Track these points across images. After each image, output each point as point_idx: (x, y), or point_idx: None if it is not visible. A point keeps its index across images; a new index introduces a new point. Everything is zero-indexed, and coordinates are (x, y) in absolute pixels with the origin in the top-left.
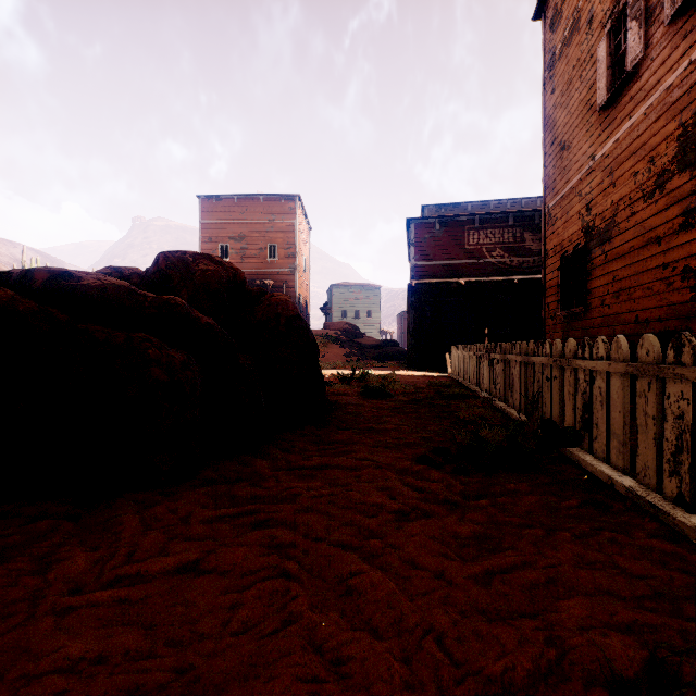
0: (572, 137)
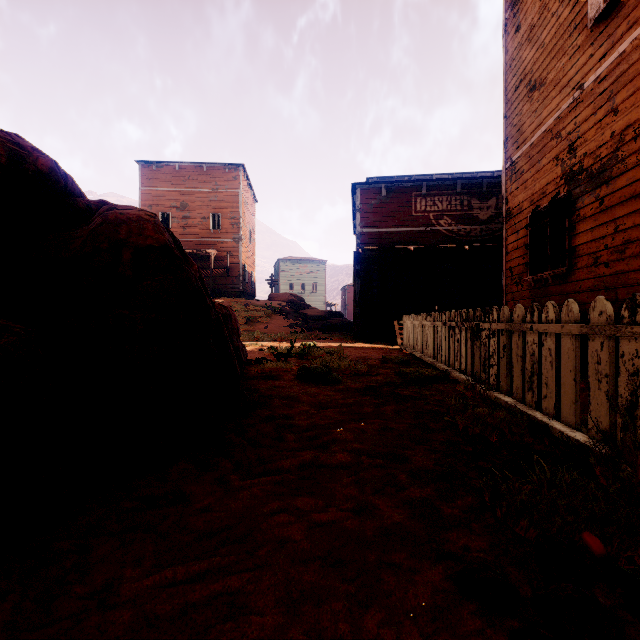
0: (547, 72)
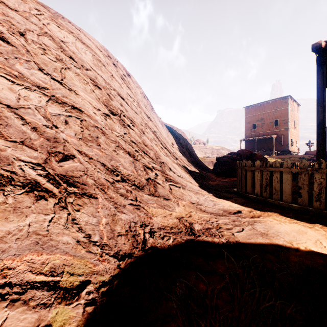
0: None
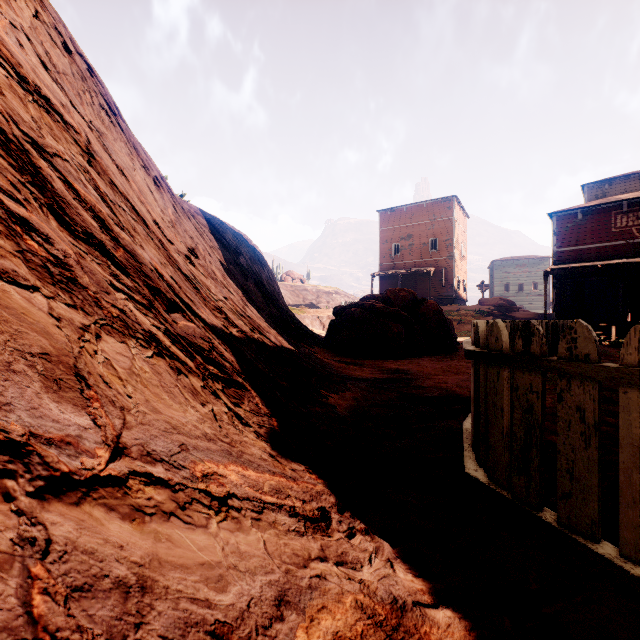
0: None
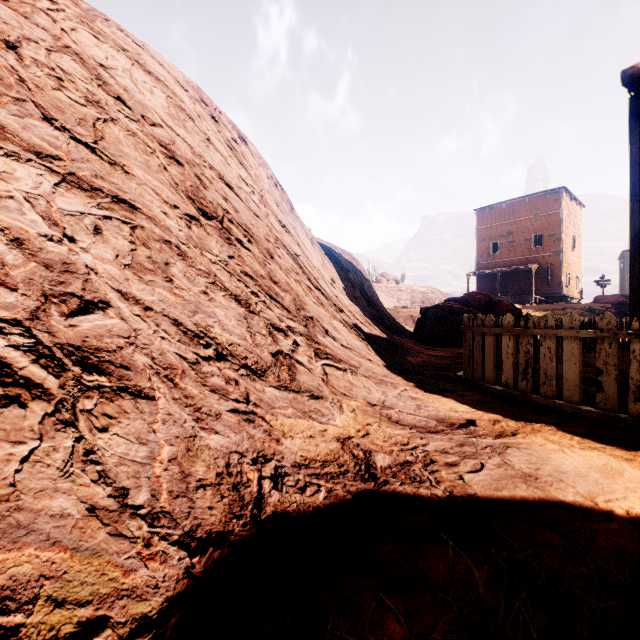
0: None
